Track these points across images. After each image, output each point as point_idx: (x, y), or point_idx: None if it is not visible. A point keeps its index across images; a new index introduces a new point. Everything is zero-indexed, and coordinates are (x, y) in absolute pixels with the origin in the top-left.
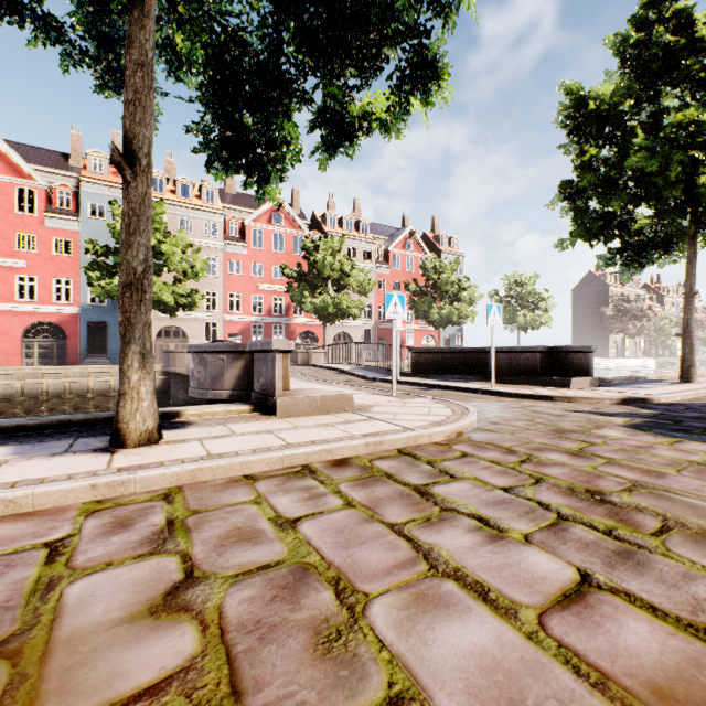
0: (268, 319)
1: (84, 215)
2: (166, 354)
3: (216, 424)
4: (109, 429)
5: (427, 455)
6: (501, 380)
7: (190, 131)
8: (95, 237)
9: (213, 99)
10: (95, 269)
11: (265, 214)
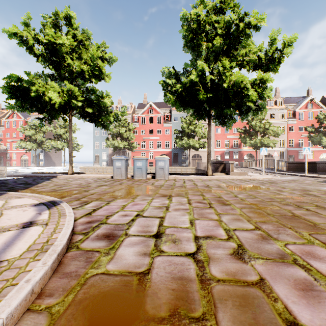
0: (231, 149)
1: (172, 121)
2: (197, 163)
3: (219, 175)
4: (203, 175)
5: (254, 180)
6: (317, 173)
7: (212, 120)
8: (175, 127)
9: (218, 117)
10: (177, 138)
11: None
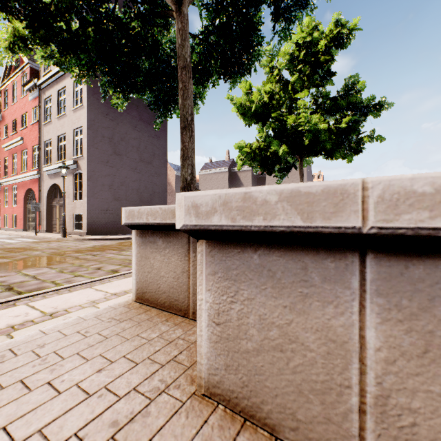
0: None
1: None
2: None
3: None
4: None
5: None
6: None
7: None
8: None
9: None
10: None
11: None
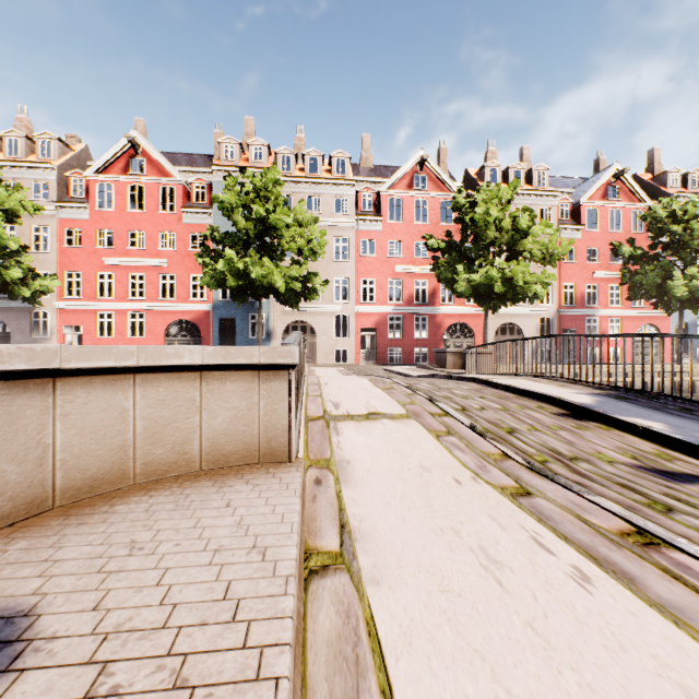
0: (408, 309)
1: (216, 207)
2: None
3: None
4: None
5: None
6: None
7: None
8: (225, 229)
9: None
10: (208, 256)
11: (404, 178)
